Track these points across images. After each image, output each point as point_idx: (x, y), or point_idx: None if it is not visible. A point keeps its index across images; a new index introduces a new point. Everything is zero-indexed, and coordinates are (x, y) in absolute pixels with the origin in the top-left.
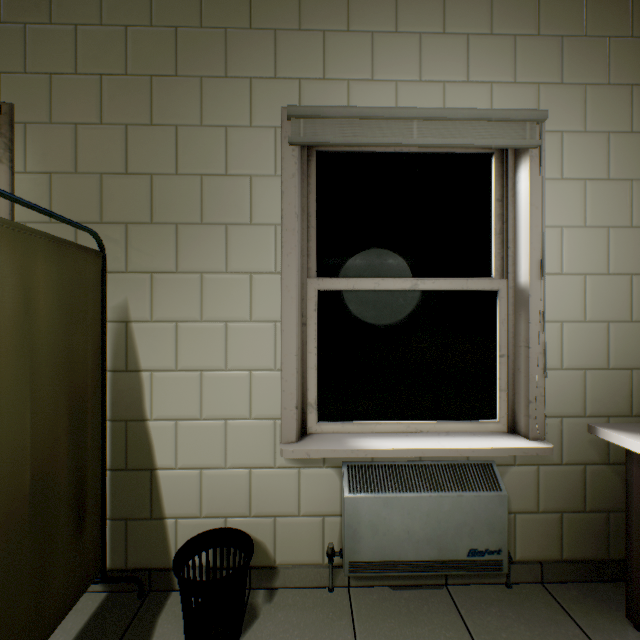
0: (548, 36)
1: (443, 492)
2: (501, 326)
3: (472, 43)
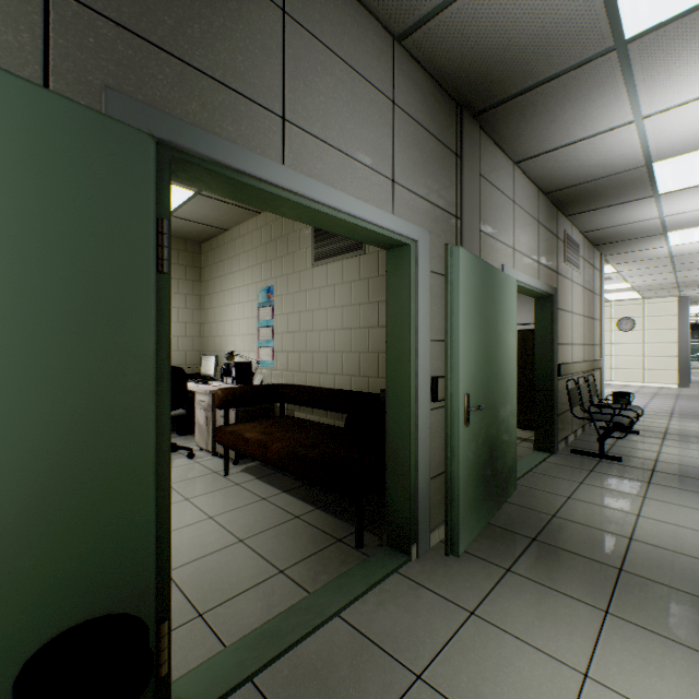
0: None
1: None
2: None
3: None
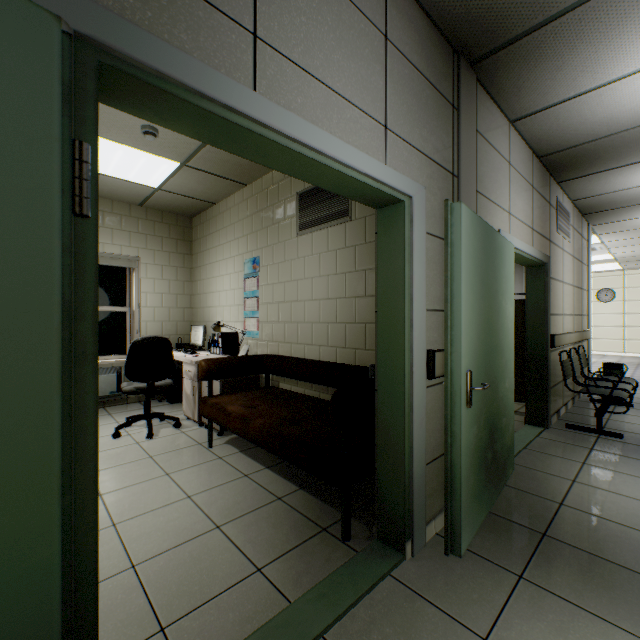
0: (143, 233)
1: (102, 375)
2: (129, 323)
3: (115, 231)
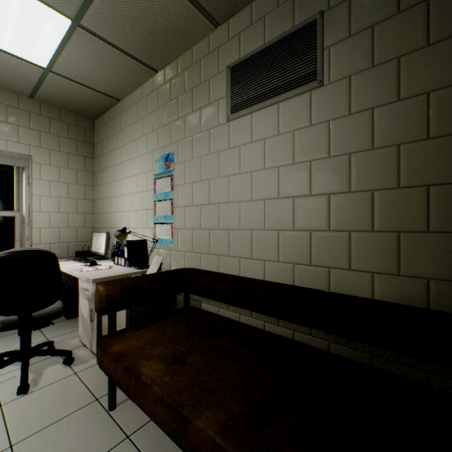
0: (35, 129)
1: None
2: (17, 229)
3: None
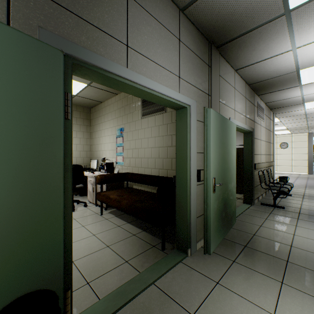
0: None
1: None
2: None
3: None
